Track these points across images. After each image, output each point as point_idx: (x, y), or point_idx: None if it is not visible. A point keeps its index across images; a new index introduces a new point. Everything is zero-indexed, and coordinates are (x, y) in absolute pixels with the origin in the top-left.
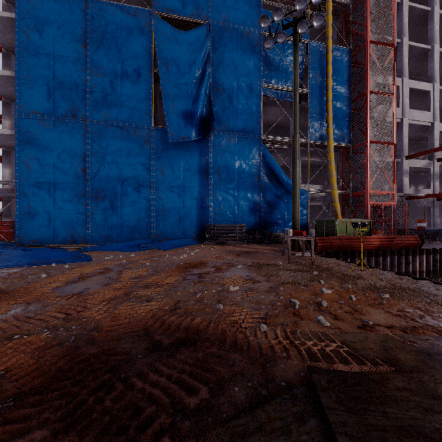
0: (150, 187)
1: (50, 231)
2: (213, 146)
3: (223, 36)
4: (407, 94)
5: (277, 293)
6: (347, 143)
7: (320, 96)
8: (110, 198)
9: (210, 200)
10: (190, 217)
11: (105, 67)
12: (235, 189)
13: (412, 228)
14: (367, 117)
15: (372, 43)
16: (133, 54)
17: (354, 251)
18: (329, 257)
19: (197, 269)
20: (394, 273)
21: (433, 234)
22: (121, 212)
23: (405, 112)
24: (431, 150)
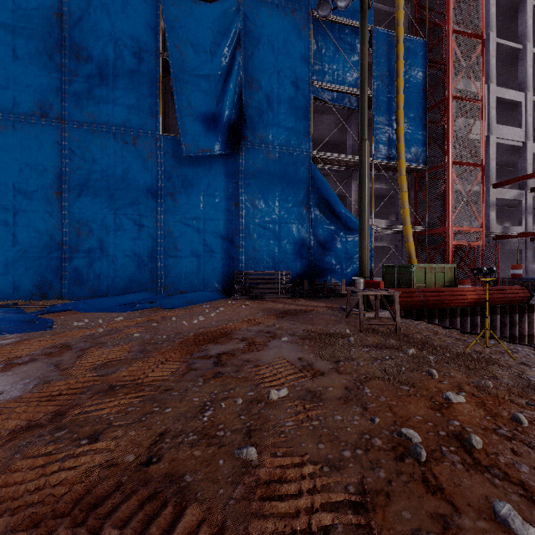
0: (157, 219)
1: (7, 282)
2: (246, 164)
3: (259, 14)
4: (494, 105)
5: (363, 404)
6: (422, 164)
7: (387, 101)
8: (98, 234)
9: (241, 238)
10: (213, 261)
11: (90, 47)
12: (275, 223)
13: (500, 277)
14: (448, 130)
15: (455, 33)
16: (132, 30)
17: (443, 309)
18: (414, 320)
19: (215, 345)
20: (533, 348)
21: (534, 284)
22: (115, 254)
23: (491, 127)
24: (526, 176)
